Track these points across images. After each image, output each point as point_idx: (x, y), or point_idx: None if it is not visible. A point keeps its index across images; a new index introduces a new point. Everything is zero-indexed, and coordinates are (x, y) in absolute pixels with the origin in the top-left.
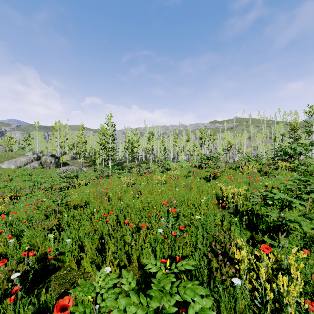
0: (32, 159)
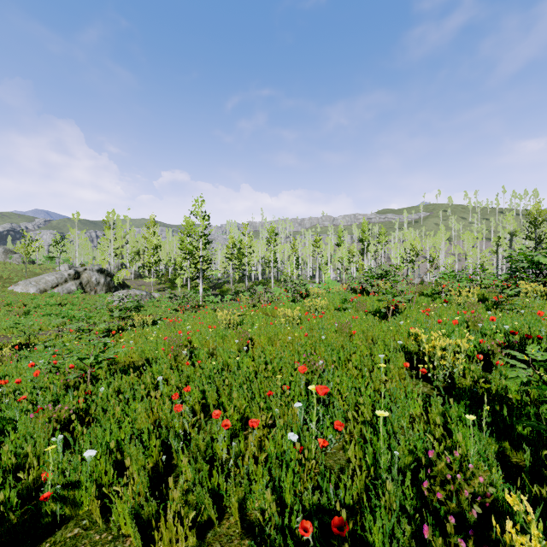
0: (66, 277)
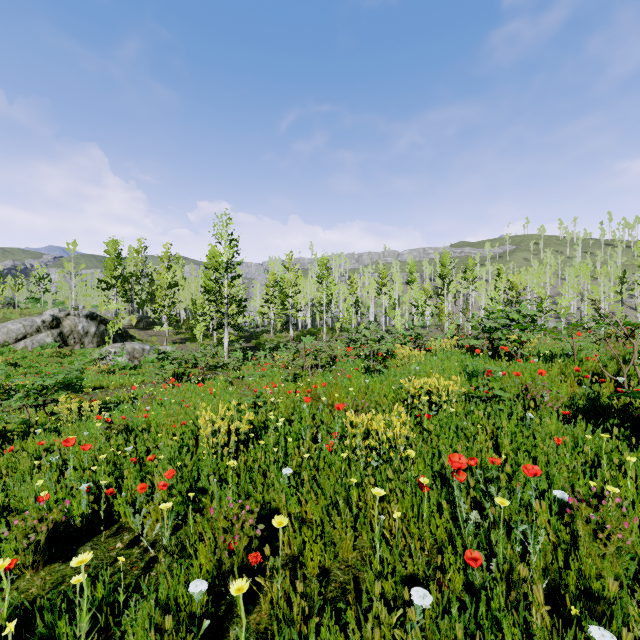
0: (38, 326)
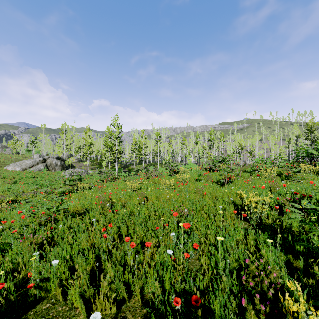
0: (38, 162)
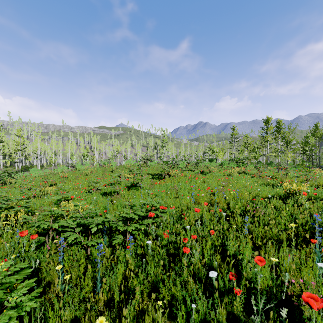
0: None
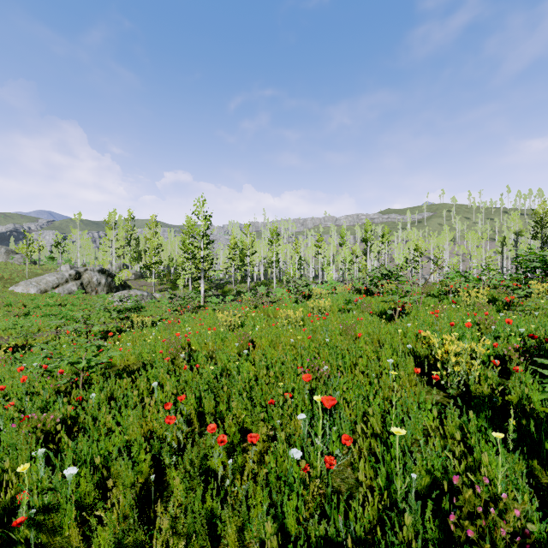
0: (67, 278)
